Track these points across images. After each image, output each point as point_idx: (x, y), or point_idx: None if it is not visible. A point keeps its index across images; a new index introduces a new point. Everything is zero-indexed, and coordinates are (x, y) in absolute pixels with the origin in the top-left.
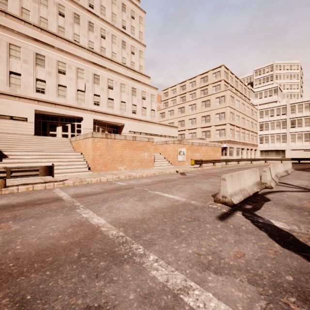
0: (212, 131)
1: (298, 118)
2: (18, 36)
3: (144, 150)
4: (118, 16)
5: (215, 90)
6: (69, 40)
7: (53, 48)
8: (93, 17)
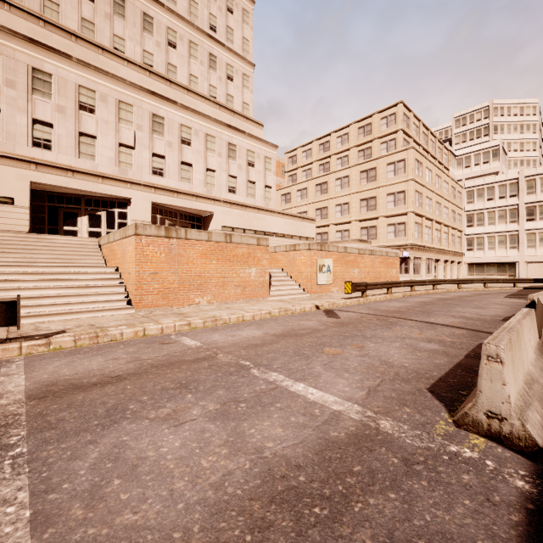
0: (380, 227)
1: (541, 203)
2: None
3: (248, 263)
4: (201, 5)
5: (385, 149)
6: (102, 46)
7: (68, 59)
8: (153, 5)
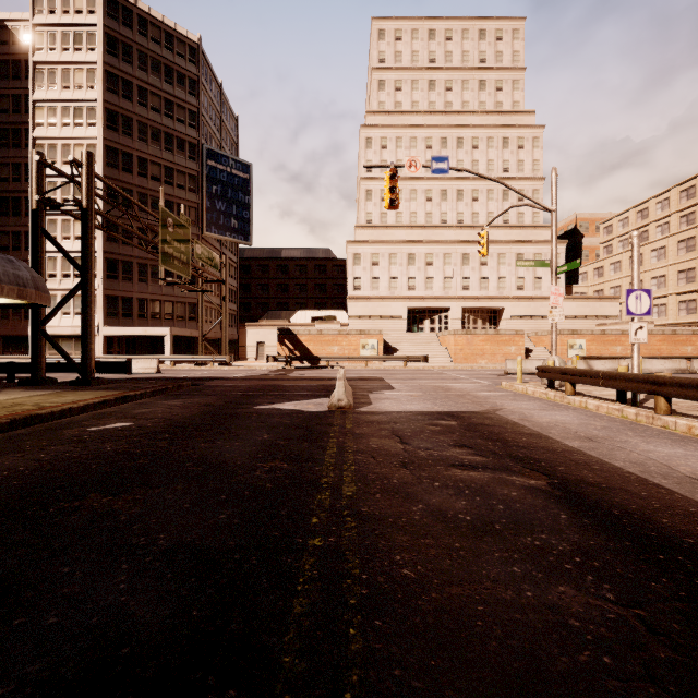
0: None
1: None
2: (396, 245)
3: (509, 344)
4: (496, 160)
5: None
6: (436, 225)
7: (421, 243)
8: (463, 182)
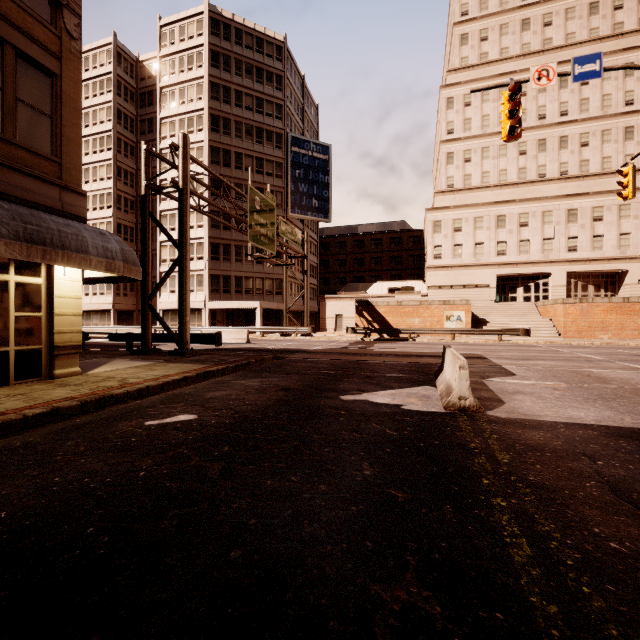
0: None
1: None
2: (482, 207)
3: None
4: (615, 92)
5: None
6: (531, 181)
7: (513, 202)
8: (567, 127)
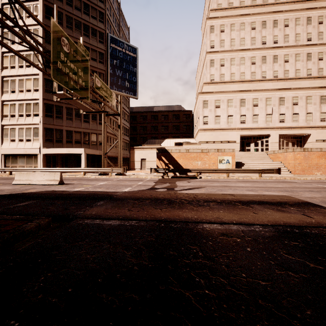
0: None
1: None
2: (232, 93)
3: None
4: (302, 33)
5: None
6: (259, 80)
7: (250, 91)
8: (277, 50)
